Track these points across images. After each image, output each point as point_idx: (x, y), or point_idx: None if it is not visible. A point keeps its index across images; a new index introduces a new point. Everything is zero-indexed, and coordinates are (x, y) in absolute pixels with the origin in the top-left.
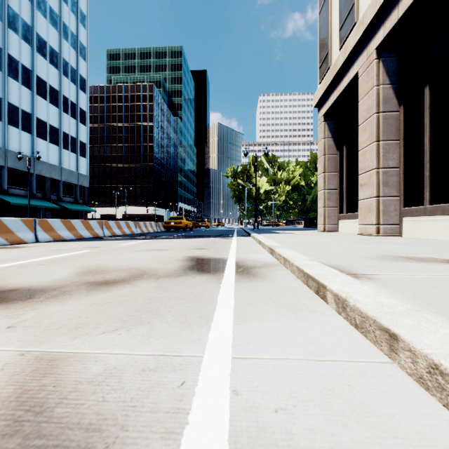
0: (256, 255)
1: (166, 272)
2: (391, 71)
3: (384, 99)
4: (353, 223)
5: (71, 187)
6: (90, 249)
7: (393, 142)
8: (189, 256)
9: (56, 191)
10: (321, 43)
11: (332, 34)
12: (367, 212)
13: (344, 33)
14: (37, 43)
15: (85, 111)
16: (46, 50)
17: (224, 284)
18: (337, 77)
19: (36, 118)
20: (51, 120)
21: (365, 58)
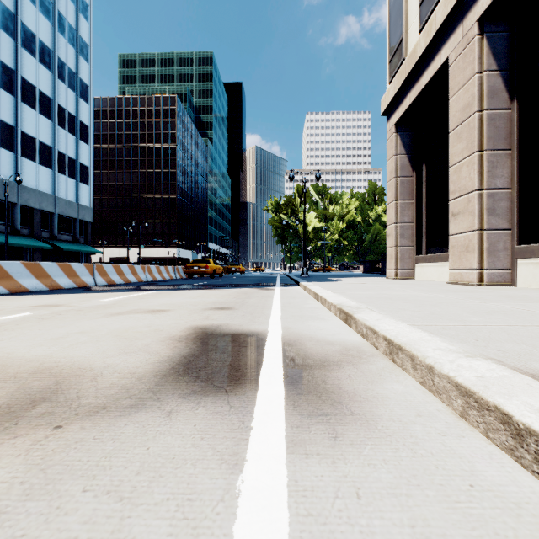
0: (318, 322)
1: (111, 388)
2: (499, 51)
3: (490, 92)
4: (436, 267)
5: (68, 222)
6: (39, 310)
7: (503, 153)
8: (197, 327)
9: (49, 227)
10: (392, 28)
11: (407, 13)
12: (463, 251)
13: (426, 7)
14: (22, 36)
15: (87, 125)
16: (35, 46)
17: (250, 472)
18: (415, 70)
19: (20, 132)
20: (42, 135)
21: (461, 36)
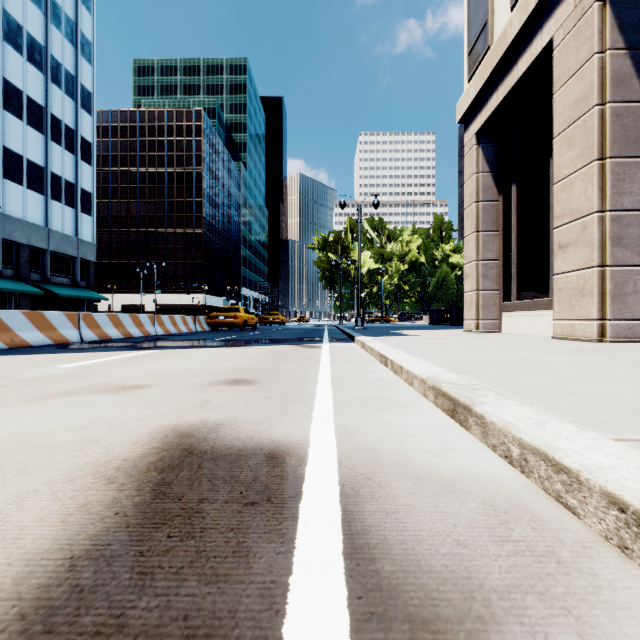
0: (400, 415)
1: None
2: (627, 23)
3: (615, 78)
4: (532, 317)
5: (66, 261)
6: None
7: (632, 161)
8: (173, 429)
9: (40, 267)
10: (472, 10)
11: None
12: (575, 296)
13: None
14: (5, 27)
15: (90, 142)
16: (22, 40)
17: None
18: (505, 60)
19: (2, 147)
20: (30, 152)
21: (572, 6)
